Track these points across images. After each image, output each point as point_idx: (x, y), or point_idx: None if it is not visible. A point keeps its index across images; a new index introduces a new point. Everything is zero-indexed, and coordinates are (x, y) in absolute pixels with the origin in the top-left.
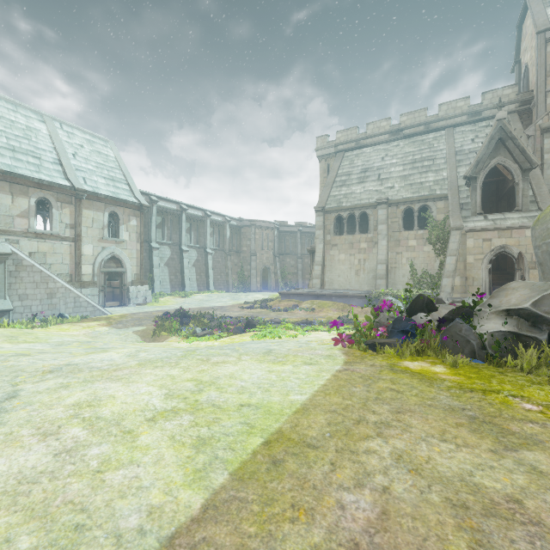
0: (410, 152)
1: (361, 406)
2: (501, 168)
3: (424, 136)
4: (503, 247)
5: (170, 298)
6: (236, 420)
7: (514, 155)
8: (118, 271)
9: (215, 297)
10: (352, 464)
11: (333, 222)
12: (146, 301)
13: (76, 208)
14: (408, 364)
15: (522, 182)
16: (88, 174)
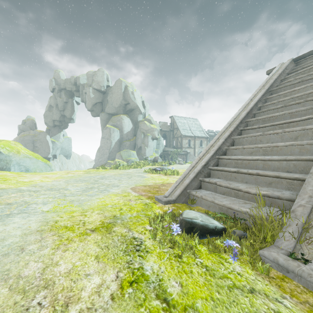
0: None
1: None
2: None
3: None
4: None
5: None
6: None
7: None
8: None
9: None
10: None
11: None
12: None
13: (194, 140)
14: None
15: None
16: (195, 131)
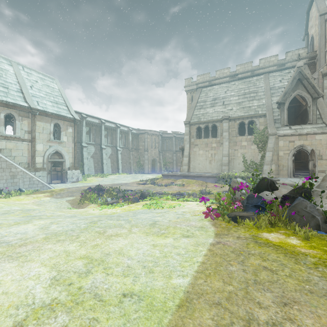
0: (242, 88)
1: (244, 295)
2: (298, 98)
3: (250, 78)
4: (301, 146)
5: (94, 178)
6: (115, 323)
7: (308, 89)
8: (59, 161)
9: (122, 177)
10: None
11: (195, 130)
12: (78, 180)
13: (32, 120)
14: (267, 236)
15: (312, 106)
16: (40, 99)
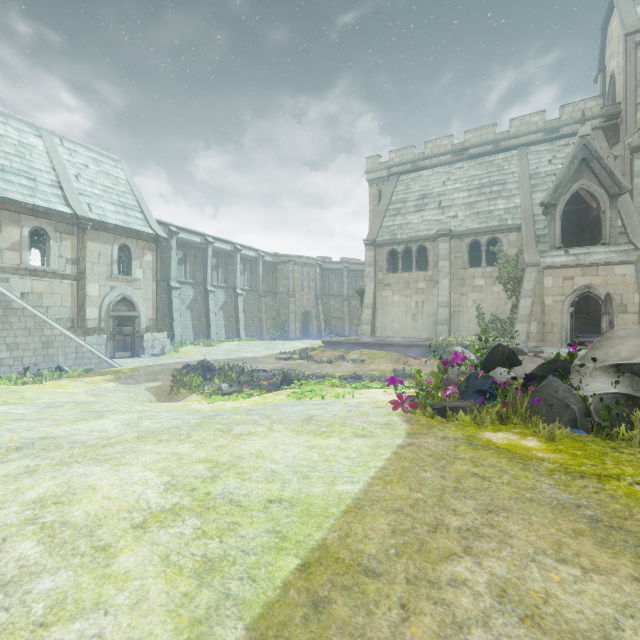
0: (476, 175)
1: (436, 502)
2: (584, 194)
3: (492, 156)
4: (587, 287)
5: (193, 348)
6: (261, 526)
7: (600, 179)
8: (129, 316)
9: (246, 346)
10: (433, 607)
11: (385, 257)
12: (164, 351)
13: (79, 240)
14: (490, 436)
15: (609, 210)
16: (94, 200)
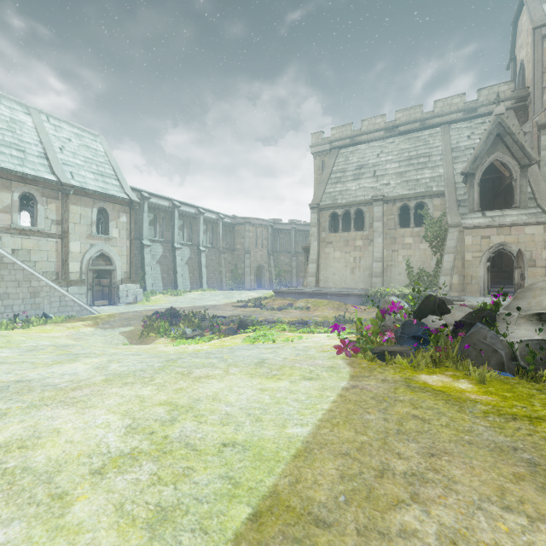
0: (405, 149)
1: (381, 445)
2: (498, 165)
3: (419, 133)
4: (501, 245)
5: (162, 297)
6: (215, 472)
7: (512, 151)
8: (107, 269)
9: (208, 296)
10: None
11: (327, 219)
12: (137, 299)
13: (63, 203)
14: (426, 379)
15: (520, 178)
16: (76, 169)
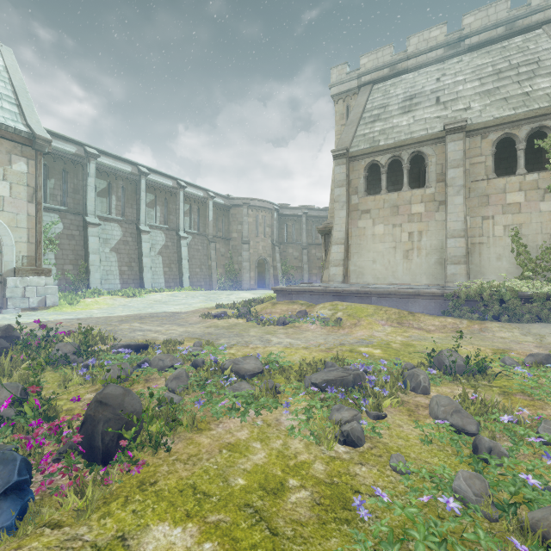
0: (486, 63)
1: None
2: None
3: (504, 42)
4: None
5: (105, 298)
6: None
7: None
8: None
9: (181, 297)
10: None
11: (362, 173)
12: (45, 303)
13: None
14: None
15: None
16: None
